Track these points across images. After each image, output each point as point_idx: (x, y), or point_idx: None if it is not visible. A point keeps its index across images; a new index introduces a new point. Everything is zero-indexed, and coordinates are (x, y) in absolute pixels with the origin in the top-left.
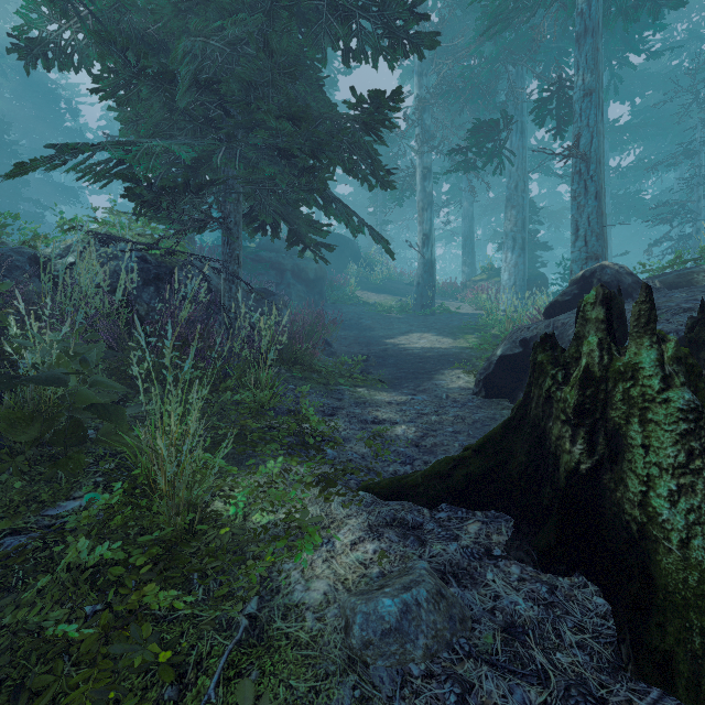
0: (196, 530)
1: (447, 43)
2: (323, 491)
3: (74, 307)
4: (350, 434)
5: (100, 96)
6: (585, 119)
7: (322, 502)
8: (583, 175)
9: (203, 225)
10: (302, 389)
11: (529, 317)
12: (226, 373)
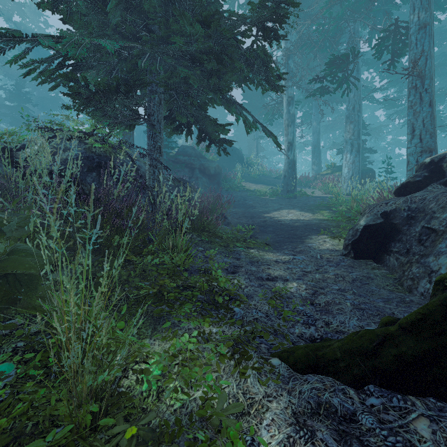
0: (99, 428)
1: (305, 11)
2: (238, 364)
3: (27, 185)
4: (252, 291)
5: (43, 5)
6: (420, 46)
7: (236, 374)
8: (418, 89)
9: (132, 122)
10: (210, 252)
11: (372, 197)
12: (150, 239)
